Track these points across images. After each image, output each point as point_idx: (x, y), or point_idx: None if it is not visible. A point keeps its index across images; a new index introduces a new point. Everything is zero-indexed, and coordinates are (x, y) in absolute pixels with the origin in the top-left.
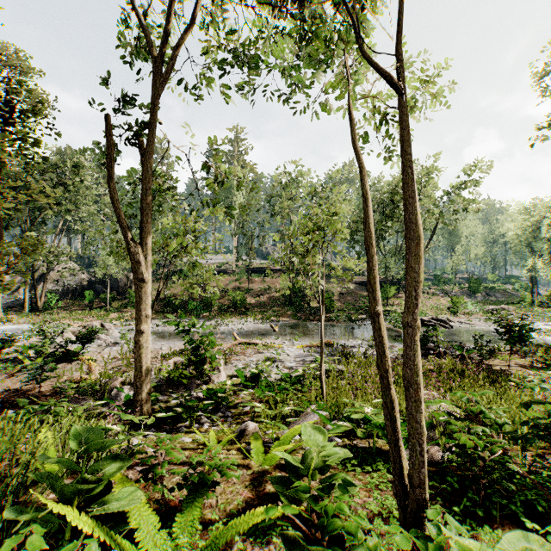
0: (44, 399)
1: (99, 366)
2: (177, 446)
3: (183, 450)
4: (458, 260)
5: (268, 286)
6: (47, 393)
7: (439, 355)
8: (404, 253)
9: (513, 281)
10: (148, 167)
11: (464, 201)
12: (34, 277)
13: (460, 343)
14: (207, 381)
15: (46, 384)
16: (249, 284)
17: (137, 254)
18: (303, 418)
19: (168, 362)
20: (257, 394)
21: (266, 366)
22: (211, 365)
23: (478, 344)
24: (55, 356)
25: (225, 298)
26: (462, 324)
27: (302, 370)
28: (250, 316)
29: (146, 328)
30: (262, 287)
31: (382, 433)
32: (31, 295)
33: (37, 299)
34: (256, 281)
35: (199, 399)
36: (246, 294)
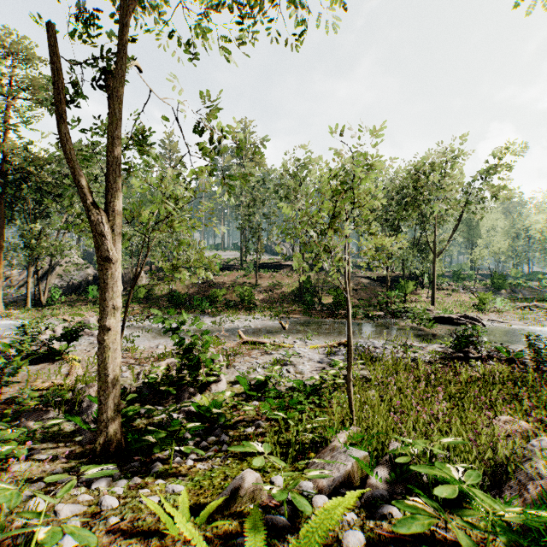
0: (2, 409)
1: (83, 367)
2: (126, 518)
3: (129, 535)
4: (480, 254)
5: (277, 281)
6: (10, 401)
7: (482, 359)
8: (421, 247)
9: (539, 277)
10: (117, 109)
11: (492, 188)
12: (37, 271)
13: (501, 344)
14: (204, 389)
15: (14, 389)
16: (257, 279)
17: (101, 224)
18: (328, 458)
19: (160, 364)
20: (263, 411)
21: (275, 371)
22: (208, 369)
23: (533, 347)
24: (35, 355)
25: (232, 294)
26: (495, 322)
27: (319, 377)
28: (258, 312)
29: (114, 323)
30: (270, 283)
31: (510, 539)
32: (34, 290)
33: (40, 294)
34: (264, 276)
35: (190, 414)
36: (254, 289)
